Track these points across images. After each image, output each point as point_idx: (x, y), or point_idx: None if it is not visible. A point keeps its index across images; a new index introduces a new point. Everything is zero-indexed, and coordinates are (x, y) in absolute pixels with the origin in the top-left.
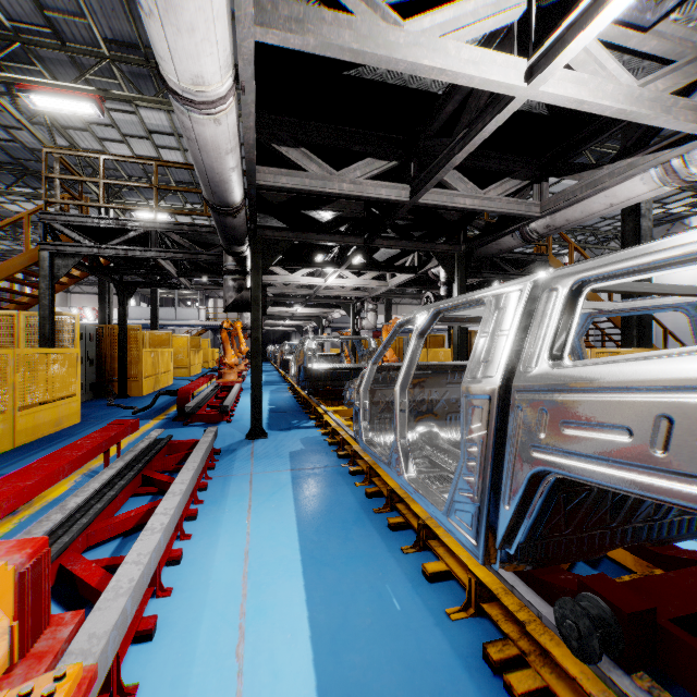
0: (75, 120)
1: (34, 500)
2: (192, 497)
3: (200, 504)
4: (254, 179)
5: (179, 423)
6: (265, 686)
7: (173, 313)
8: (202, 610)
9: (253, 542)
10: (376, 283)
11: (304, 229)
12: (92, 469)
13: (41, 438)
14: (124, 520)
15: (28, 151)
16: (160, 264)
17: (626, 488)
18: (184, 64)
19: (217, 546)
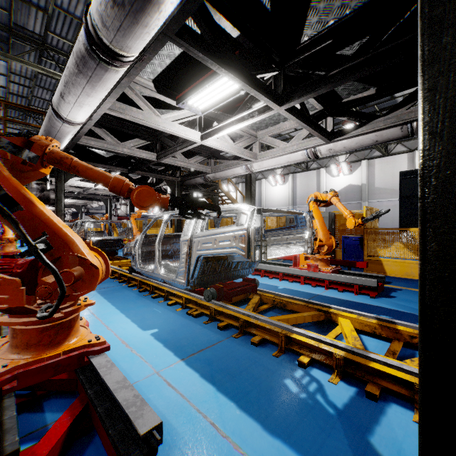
0: None
1: None
2: None
3: None
4: (77, 141)
5: None
6: (122, 331)
7: None
8: None
9: (93, 311)
10: None
11: (92, 160)
12: None
13: None
14: None
15: None
16: None
17: (211, 254)
18: (74, 115)
19: None
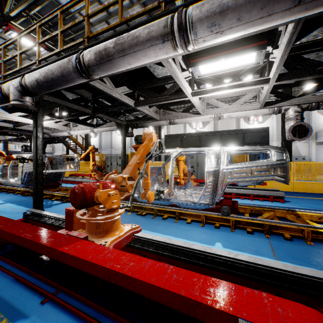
0: None
1: None
2: None
3: None
4: None
5: None
6: None
7: None
8: None
9: None
10: (0, 136)
11: None
12: None
13: None
14: None
15: None
16: None
17: (30, 171)
18: None
19: None
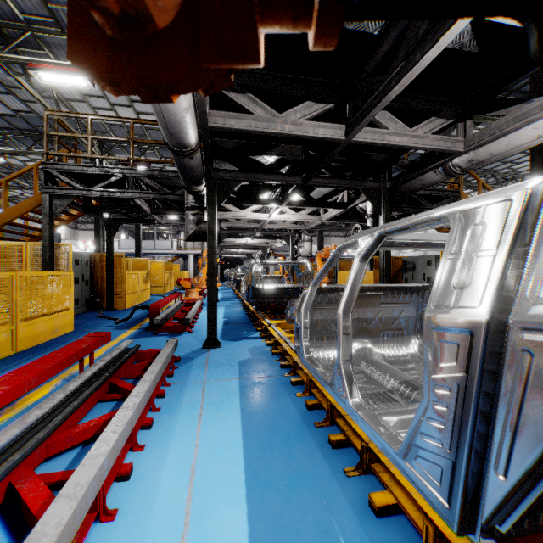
0: (75, 93)
1: (17, 403)
2: (149, 405)
3: (157, 412)
4: (206, 121)
5: (150, 332)
6: None
7: (153, 244)
8: (142, 541)
9: (200, 457)
10: (311, 218)
11: (251, 170)
12: (72, 374)
13: (40, 344)
14: (83, 430)
15: (42, 120)
16: (136, 203)
17: None
18: None
19: (166, 459)
